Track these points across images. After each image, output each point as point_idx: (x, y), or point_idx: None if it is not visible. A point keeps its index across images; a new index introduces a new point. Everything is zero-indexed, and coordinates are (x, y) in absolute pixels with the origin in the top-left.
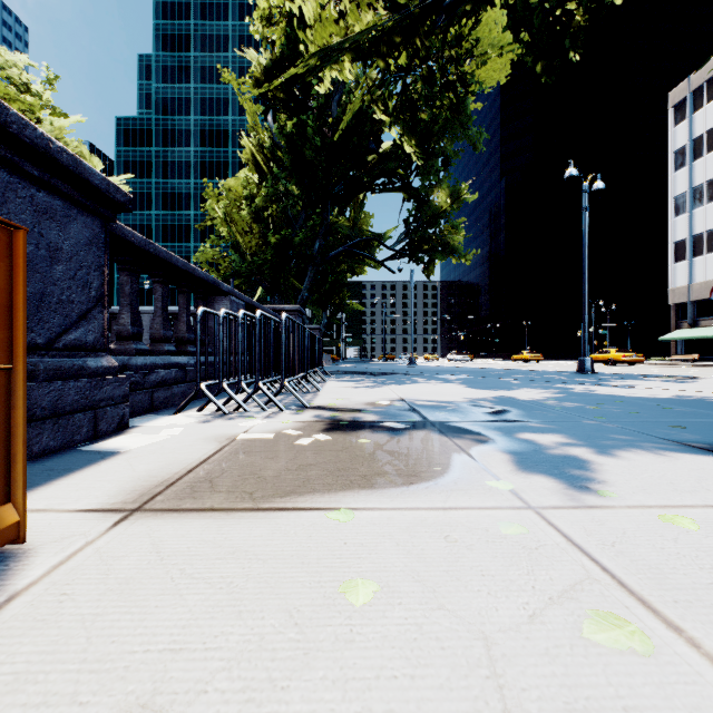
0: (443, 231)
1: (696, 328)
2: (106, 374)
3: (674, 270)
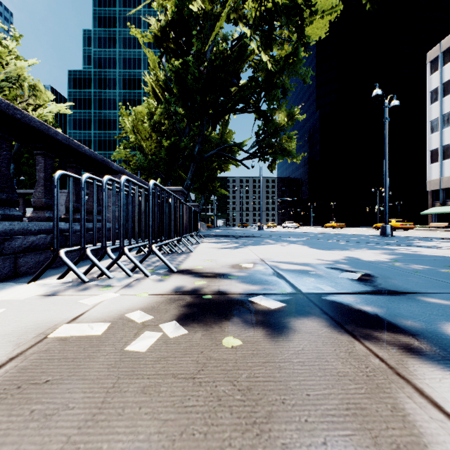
0: (282, 140)
1: (445, 206)
2: None
3: (430, 168)
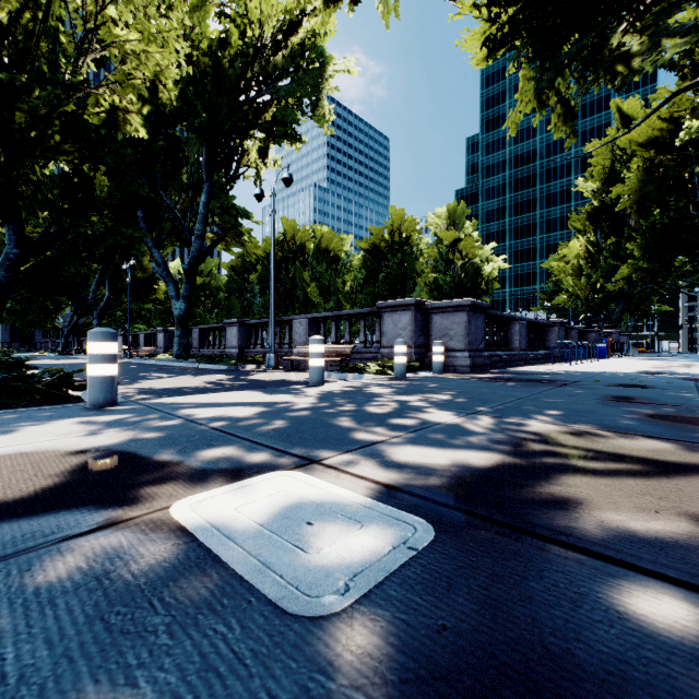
0: None
1: None
2: None
3: None
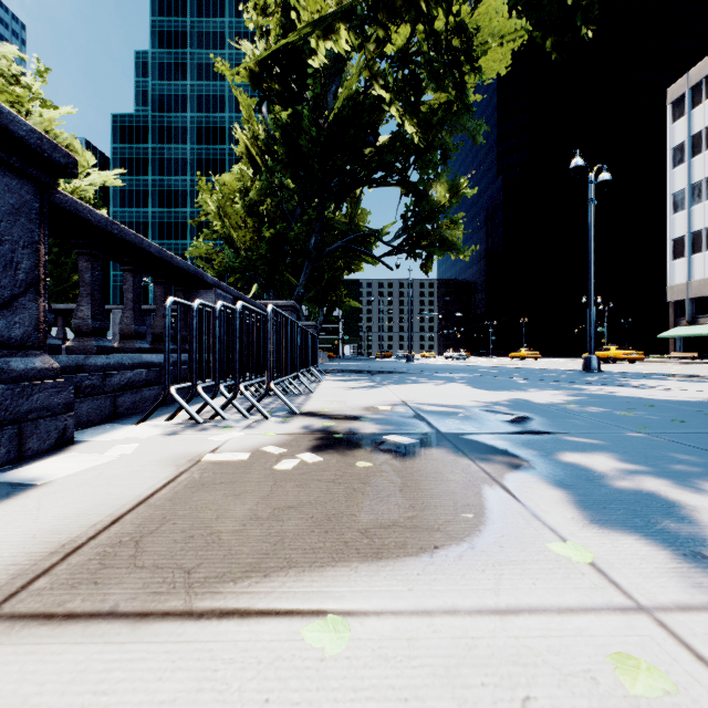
0: (442, 226)
1: (695, 325)
2: (40, 378)
3: (672, 267)
